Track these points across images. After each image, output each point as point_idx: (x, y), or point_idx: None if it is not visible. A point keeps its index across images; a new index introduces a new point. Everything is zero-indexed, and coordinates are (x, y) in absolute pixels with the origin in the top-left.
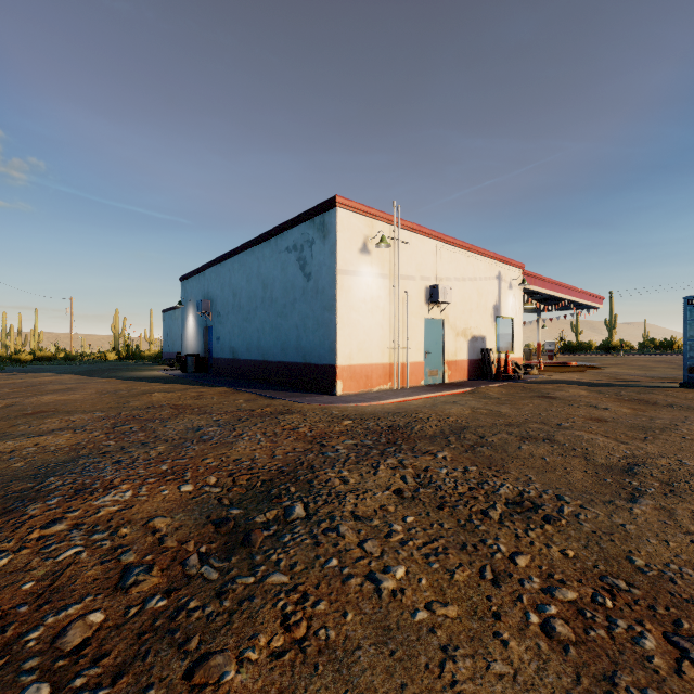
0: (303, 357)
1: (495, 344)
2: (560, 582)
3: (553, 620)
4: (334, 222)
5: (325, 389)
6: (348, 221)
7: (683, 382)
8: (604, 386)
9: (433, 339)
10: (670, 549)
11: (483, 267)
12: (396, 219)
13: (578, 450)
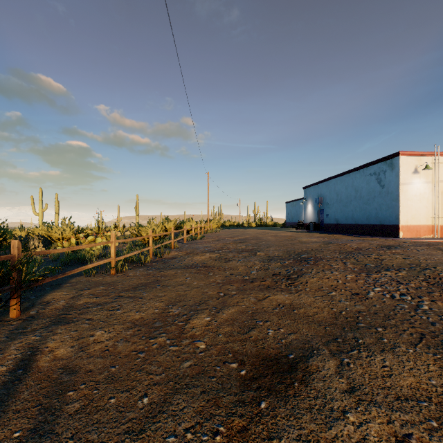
0: (379, 222)
1: None
2: None
3: None
4: (398, 163)
5: (393, 235)
6: (406, 161)
7: None
8: None
9: None
10: None
11: None
12: (436, 153)
13: None
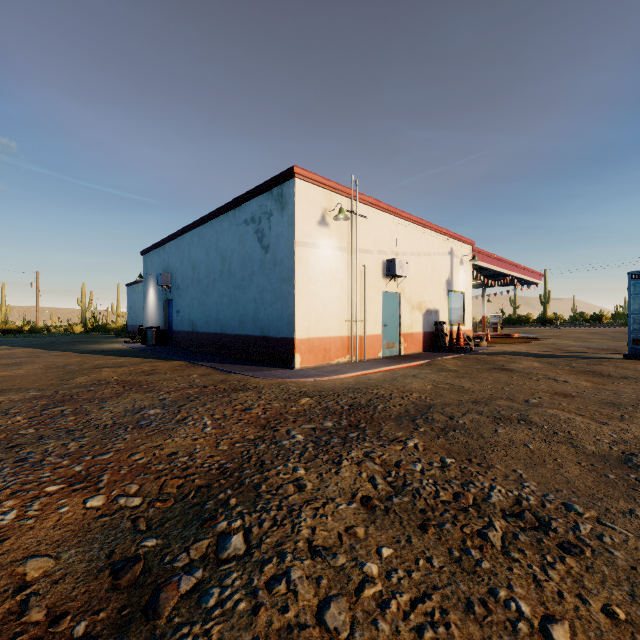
0: (261, 330)
1: (447, 317)
2: None
3: None
4: (292, 193)
5: (283, 363)
6: (306, 193)
7: (627, 353)
8: (553, 357)
9: (389, 312)
10: None
11: (436, 243)
12: (354, 193)
13: (560, 434)
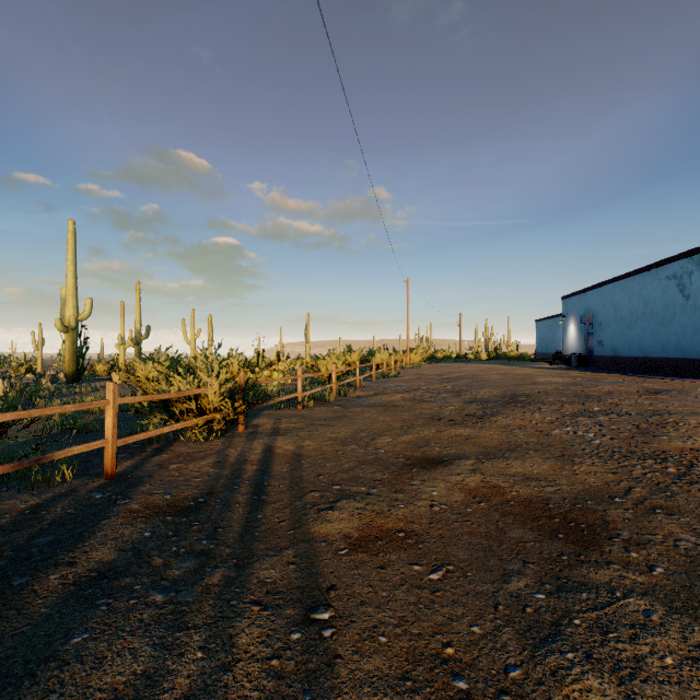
0: (681, 354)
1: None
2: None
3: None
4: None
5: None
6: None
7: None
8: None
9: None
10: None
11: None
12: None
13: None
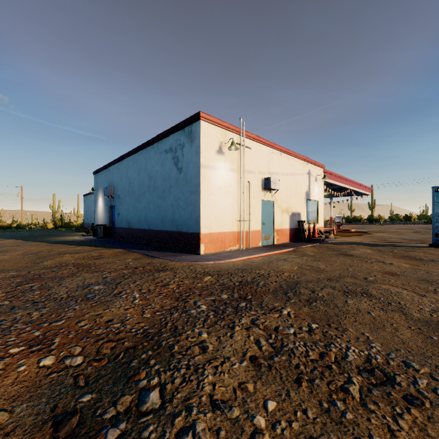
0: (176, 227)
1: (306, 218)
2: None
3: None
4: (198, 131)
5: (192, 250)
6: (208, 130)
7: (432, 243)
8: (380, 246)
9: (266, 215)
10: None
11: (299, 166)
12: (242, 131)
13: (393, 304)
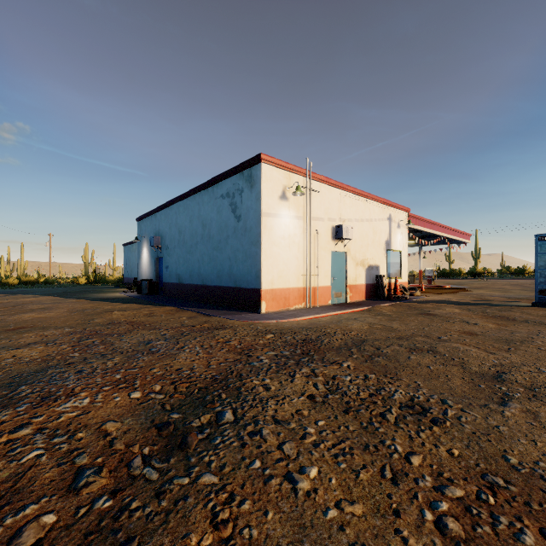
0: (234, 282)
1: (386, 271)
2: (448, 480)
3: (445, 518)
4: (259, 175)
5: (252, 308)
6: (270, 174)
7: (535, 302)
8: (473, 305)
9: (338, 268)
10: (538, 448)
11: (377, 210)
12: (308, 172)
13: (456, 360)
